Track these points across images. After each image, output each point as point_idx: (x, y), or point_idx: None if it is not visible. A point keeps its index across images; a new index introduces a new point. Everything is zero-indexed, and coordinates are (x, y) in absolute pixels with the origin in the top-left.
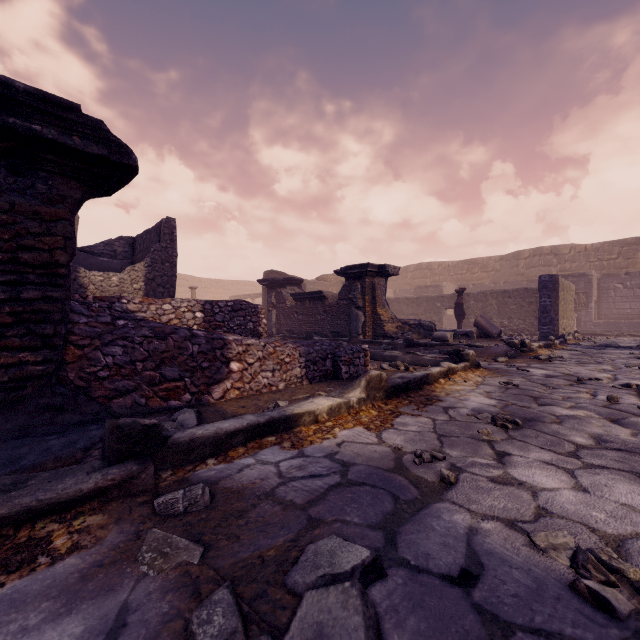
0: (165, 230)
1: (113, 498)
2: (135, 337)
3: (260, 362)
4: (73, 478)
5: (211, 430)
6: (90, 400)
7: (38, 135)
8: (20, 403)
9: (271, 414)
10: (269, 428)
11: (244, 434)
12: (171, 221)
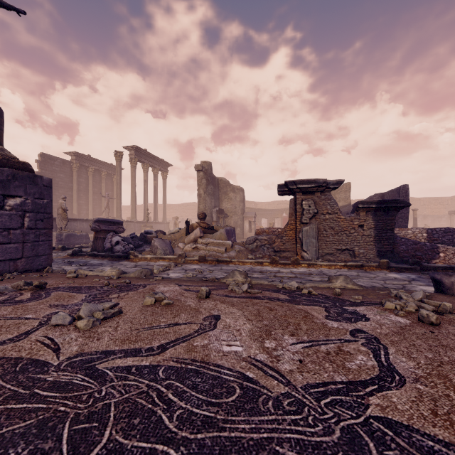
0: (402, 191)
1: (412, 270)
2: (408, 244)
3: (453, 254)
4: (405, 265)
5: (432, 265)
6: (398, 257)
7: (391, 206)
8: (385, 255)
9: (451, 265)
10: (450, 268)
11: (442, 268)
12: (405, 186)
